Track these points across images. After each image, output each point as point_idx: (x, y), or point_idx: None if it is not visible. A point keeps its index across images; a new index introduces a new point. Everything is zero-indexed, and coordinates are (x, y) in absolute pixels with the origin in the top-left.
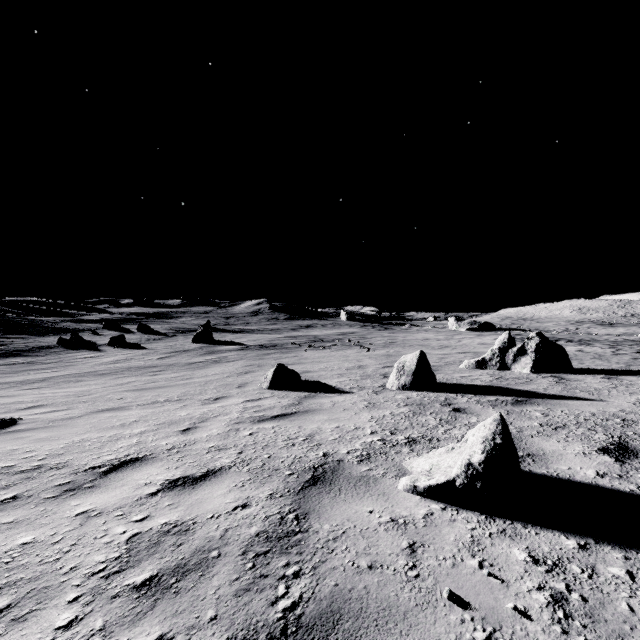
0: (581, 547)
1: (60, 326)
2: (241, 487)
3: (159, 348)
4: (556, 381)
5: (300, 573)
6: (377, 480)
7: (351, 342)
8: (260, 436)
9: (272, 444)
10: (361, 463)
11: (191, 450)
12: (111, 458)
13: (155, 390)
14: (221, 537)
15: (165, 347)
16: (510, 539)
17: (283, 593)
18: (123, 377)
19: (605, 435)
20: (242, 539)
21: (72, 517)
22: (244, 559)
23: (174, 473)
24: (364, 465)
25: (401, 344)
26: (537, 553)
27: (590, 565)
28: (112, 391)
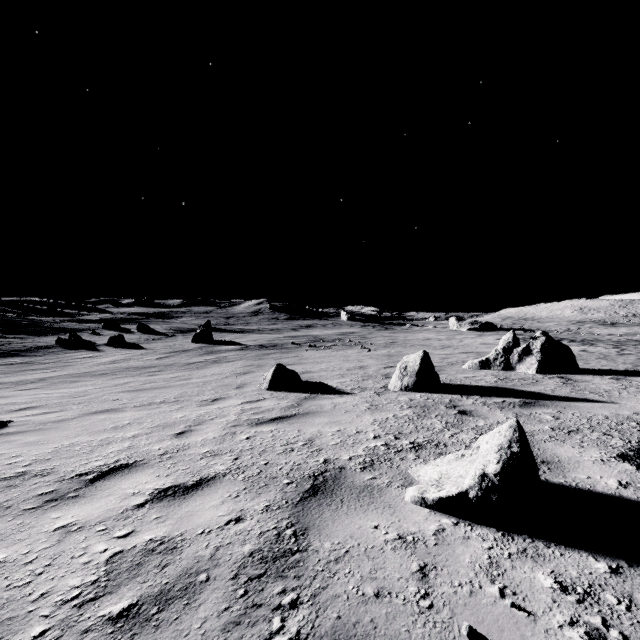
0: (613, 571)
1: (59, 326)
2: (235, 498)
3: (158, 348)
4: (563, 382)
5: (298, 602)
6: (382, 490)
7: (352, 342)
8: (257, 440)
9: (270, 449)
10: (364, 471)
11: (184, 455)
12: (100, 464)
13: (152, 391)
14: (211, 557)
15: (164, 347)
16: (532, 561)
17: (278, 628)
18: (120, 377)
19: (622, 440)
20: (234, 559)
21: (50, 532)
22: (235, 584)
23: (165, 481)
24: (367, 473)
25: (402, 344)
26: (564, 578)
27: (626, 594)
28: (108, 392)
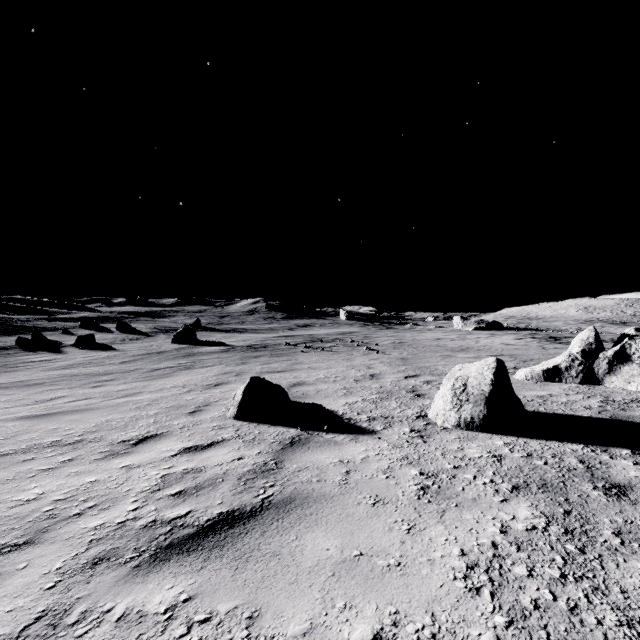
0: None
1: (30, 325)
2: None
3: (131, 349)
4: None
5: None
6: None
7: (354, 342)
8: None
9: None
10: None
11: None
12: None
13: (62, 417)
14: None
15: (138, 348)
16: None
17: None
18: (54, 390)
19: None
20: None
21: None
22: None
23: None
24: None
25: (413, 345)
26: None
27: None
28: (1, 418)
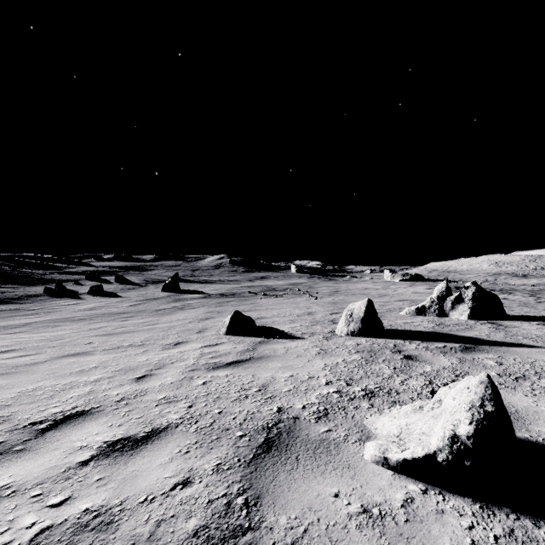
0: None
1: (48, 277)
2: (185, 454)
3: (132, 296)
4: (495, 327)
5: None
6: (339, 446)
7: (300, 291)
8: (213, 386)
9: (224, 396)
10: (319, 421)
11: (140, 402)
12: (56, 411)
13: (122, 335)
14: (149, 536)
15: (137, 295)
16: None
17: None
18: (96, 322)
19: None
20: (175, 541)
21: None
22: None
23: (115, 432)
24: (322, 424)
25: (344, 293)
26: None
27: None
28: (83, 336)
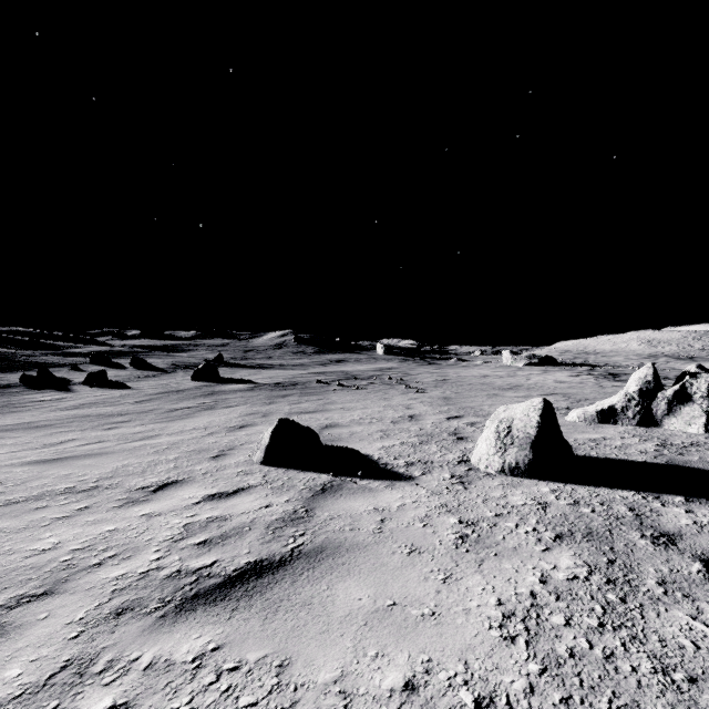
0: None
1: (36, 360)
2: None
3: (146, 387)
4: None
5: None
6: None
7: (392, 380)
8: None
9: None
10: None
11: None
12: None
13: (75, 462)
14: None
15: (155, 386)
16: None
17: None
18: (64, 432)
19: None
20: None
21: None
22: None
23: None
24: None
25: (457, 382)
26: None
27: None
28: (8, 463)
